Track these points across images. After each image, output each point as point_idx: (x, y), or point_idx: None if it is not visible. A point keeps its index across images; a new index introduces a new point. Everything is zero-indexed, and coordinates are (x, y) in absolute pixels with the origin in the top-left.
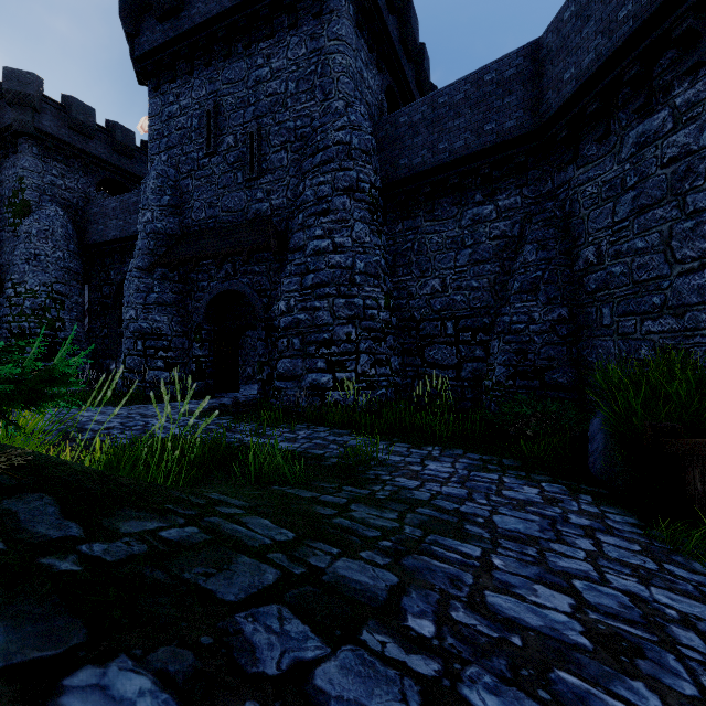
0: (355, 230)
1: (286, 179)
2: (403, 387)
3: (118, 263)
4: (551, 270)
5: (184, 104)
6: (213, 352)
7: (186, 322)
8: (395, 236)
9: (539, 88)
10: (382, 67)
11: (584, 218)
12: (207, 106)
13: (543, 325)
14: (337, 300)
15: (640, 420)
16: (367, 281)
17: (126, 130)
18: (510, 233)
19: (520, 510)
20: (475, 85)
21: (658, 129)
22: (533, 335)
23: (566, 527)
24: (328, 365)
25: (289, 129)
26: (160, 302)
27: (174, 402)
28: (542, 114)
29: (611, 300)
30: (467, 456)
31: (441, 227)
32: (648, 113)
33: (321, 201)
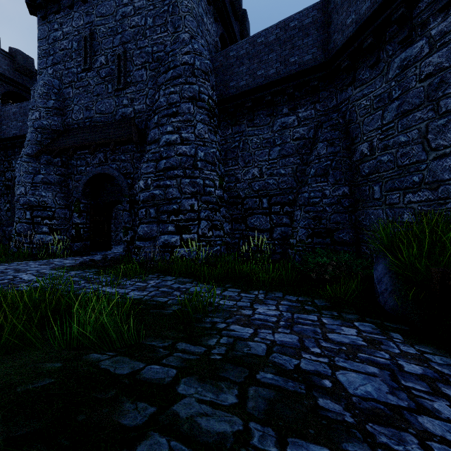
0: (197, 128)
1: (145, 90)
2: (232, 245)
3: (18, 154)
4: (337, 160)
5: (66, 30)
6: (89, 220)
7: (68, 197)
8: (226, 138)
9: (328, 32)
10: (217, 18)
11: (360, 123)
12: (84, 33)
13: (332, 199)
14: (183, 180)
15: (422, 266)
16: (206, 167)
17: (26, 56)
18: (307, 135)
19: (354, 359)
20: (283, 29)
21: (417, 54)
22: (325, 206)
23: (409, 381)
24: (176, 229)
25: (148, 53)
26: (46, 182)
27: (54, 258)
28: (330, 50)
29: (381, 180)
30: (286, 298)
31: (259, 131)
32: (409, 43)
33: (172, 106)
